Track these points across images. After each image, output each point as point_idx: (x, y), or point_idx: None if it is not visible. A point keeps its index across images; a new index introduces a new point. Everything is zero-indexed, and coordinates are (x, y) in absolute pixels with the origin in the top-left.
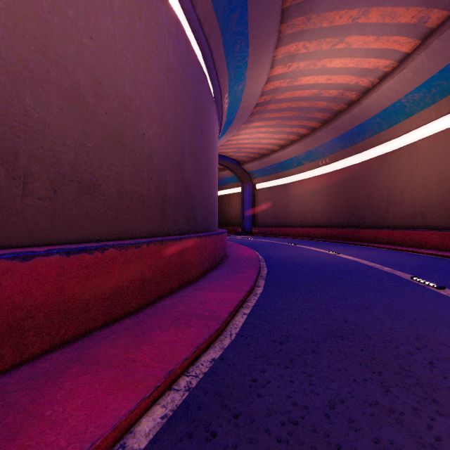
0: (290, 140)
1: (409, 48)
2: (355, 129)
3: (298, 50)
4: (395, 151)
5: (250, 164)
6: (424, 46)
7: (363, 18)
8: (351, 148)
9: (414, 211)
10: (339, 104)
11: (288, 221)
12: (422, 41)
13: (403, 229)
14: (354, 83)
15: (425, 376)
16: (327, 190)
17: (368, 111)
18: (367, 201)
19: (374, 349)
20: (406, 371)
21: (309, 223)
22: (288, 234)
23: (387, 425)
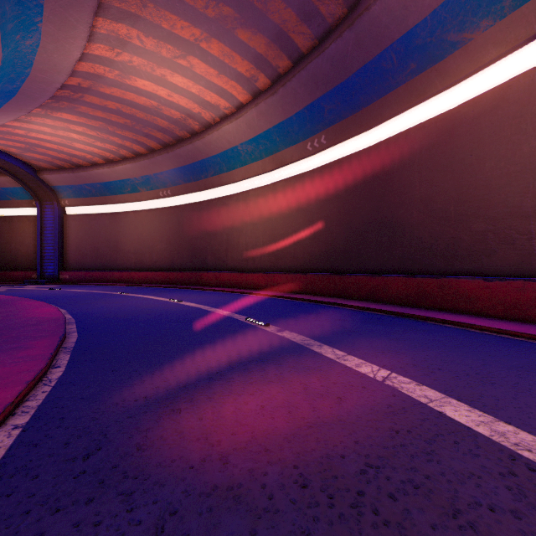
0: (121, 156)
1: (244, 99)
2: (198, 163)
3: (131, 38)
4: (233, 196)
5: (55, 174)
6: (255, 103)
7: (205, 44)
8: (194, 184)
9: (248, 255)
10: (182, 130)
11: (119, 263)
12: (253, 97)
13: (239, 272)
14: (197, 112)
15: (258, 424)
16: (169, 227)
17: (211, 148)
18: (209, 243)
19: (214, 412)
20: (243, 427)
21: (147, 265)
22: (119, 280)
23: (226, 513)
